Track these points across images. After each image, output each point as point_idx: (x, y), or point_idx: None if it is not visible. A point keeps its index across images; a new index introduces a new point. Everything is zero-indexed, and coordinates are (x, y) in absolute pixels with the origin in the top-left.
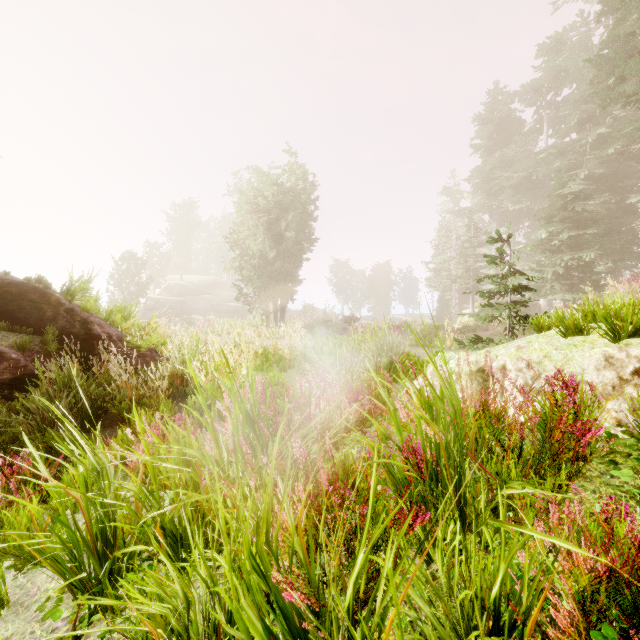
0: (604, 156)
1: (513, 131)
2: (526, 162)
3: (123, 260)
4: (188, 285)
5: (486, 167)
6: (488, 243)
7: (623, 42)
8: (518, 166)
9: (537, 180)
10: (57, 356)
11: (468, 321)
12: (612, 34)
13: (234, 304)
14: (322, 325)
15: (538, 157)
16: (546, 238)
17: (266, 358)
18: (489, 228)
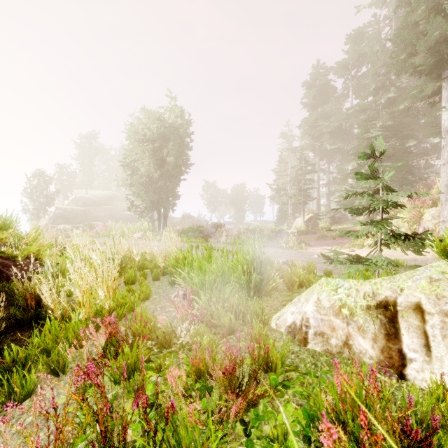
0: (391, 113)
1: (329, 94)
2: (339, 115)
3: (34, 177)
4: (92, 198)
5: (312, 118)
6: (314, 171)
7: (410, 30)
8: (334, 118)
9: (346, 129)
10: None
11: (300, 226)
12: (407, 20)
13: (129, 213)
14: (196, 230)
15: (348, 112)
16: (356, 168)
17: (142, 265)
18: (313, 161)
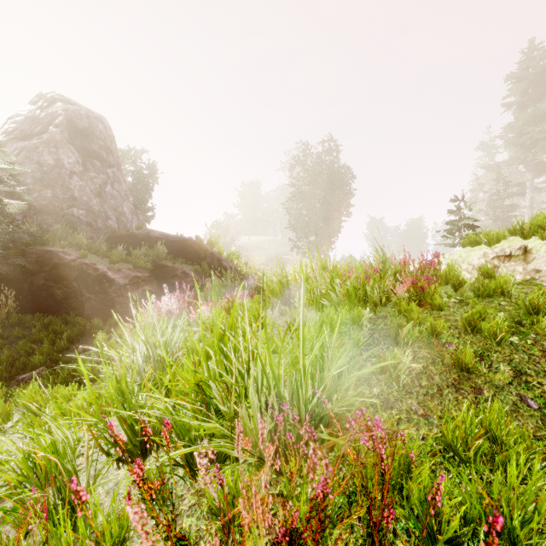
0: None
1: None
2: None
3: (213, 227)
4: (254, 243)
5: (518, 123)
6: (518, 194)
7: None
8: None
9: None
10: (209, 277)
11: None
12: None
13: (287, 257)
14: None
15: None
16: None
17: None
18: (523, 179)
